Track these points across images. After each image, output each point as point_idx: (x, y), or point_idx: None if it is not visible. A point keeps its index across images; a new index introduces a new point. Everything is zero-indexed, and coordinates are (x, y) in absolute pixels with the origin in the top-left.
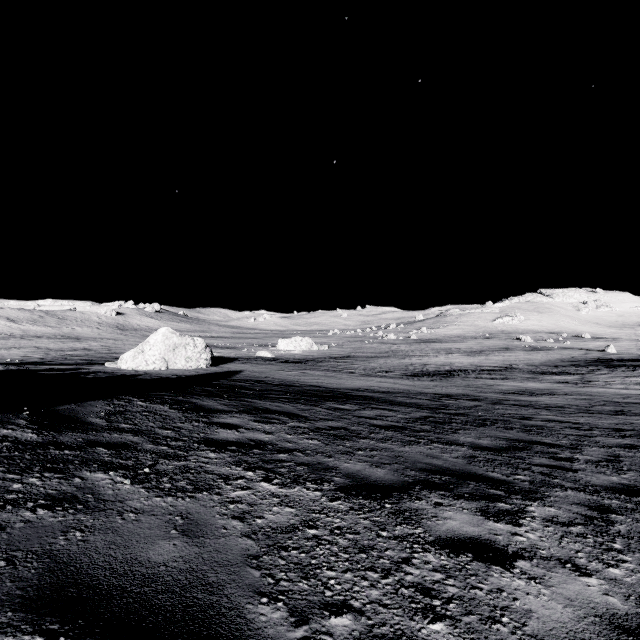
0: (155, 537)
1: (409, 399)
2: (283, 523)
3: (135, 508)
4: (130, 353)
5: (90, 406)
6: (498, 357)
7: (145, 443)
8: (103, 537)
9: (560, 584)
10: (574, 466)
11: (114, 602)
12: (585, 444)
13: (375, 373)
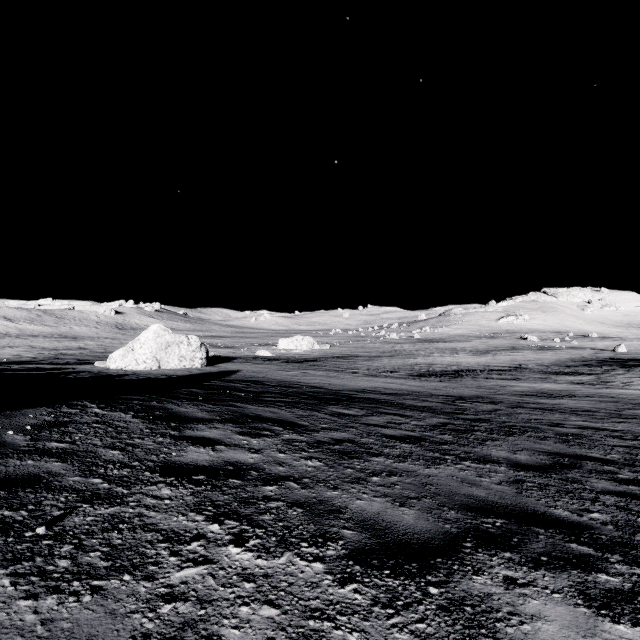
0: None
1: (420, 402)
2: None
3: None
4: (119, 352)
5: (21, 416)
6: (505, 357)
7: (69, 474)
8: None
9: None
10: None
11: None
12: None
13: (379, 373)
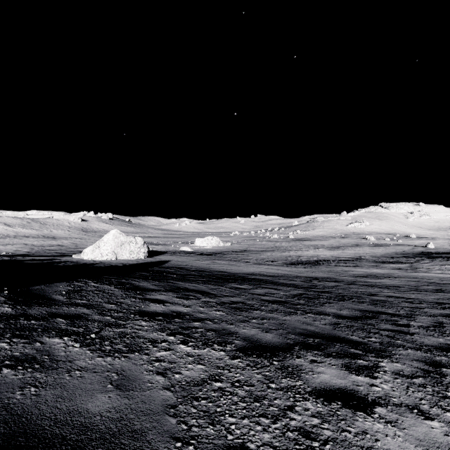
0: (94, 391)
1: (288, 281)
2: (195, 377)
3: (81, 367)
4: (90, 248)
5: (55, 286)
6: (351, 251)
7: (94, 314)
8: (52, 391)
9: (410, 427)
10: (410, 330)
11: (55, 449)
12: (417, 314)
13: (264, 262)
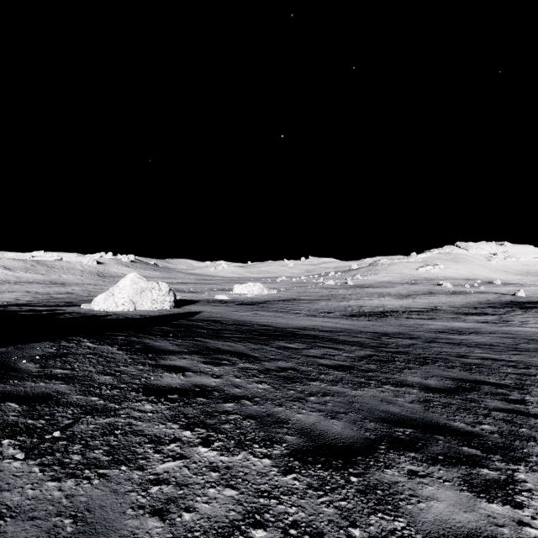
0: None
1: (351, 338)
2: (219, 519)
3: (8, 506)
4: (102, 296)
5: (30, 348)
6: (424, 300)
7: (73, 393)
8: None
9: None
10: (530, 410)
11: None
12: (529, 384)
13: (318, 314)
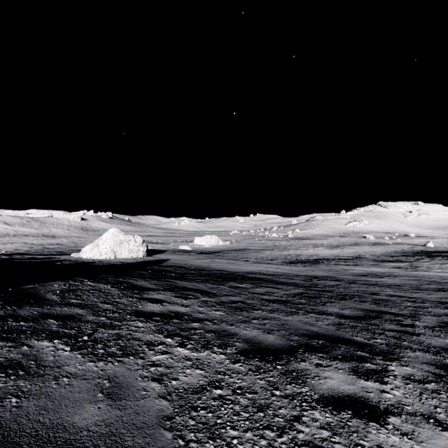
0: (83, 401)
1: (289, 280)
2: (194, 384)
3: (70, 373)
4: (89, 247)
5: (50, 286)
6: (350, 250)
7: (88, 315)
8: (36, 402)
9: (428, 439)
10: (416, 331)
11: None
12: (421, 313)
13: (263, 261)
